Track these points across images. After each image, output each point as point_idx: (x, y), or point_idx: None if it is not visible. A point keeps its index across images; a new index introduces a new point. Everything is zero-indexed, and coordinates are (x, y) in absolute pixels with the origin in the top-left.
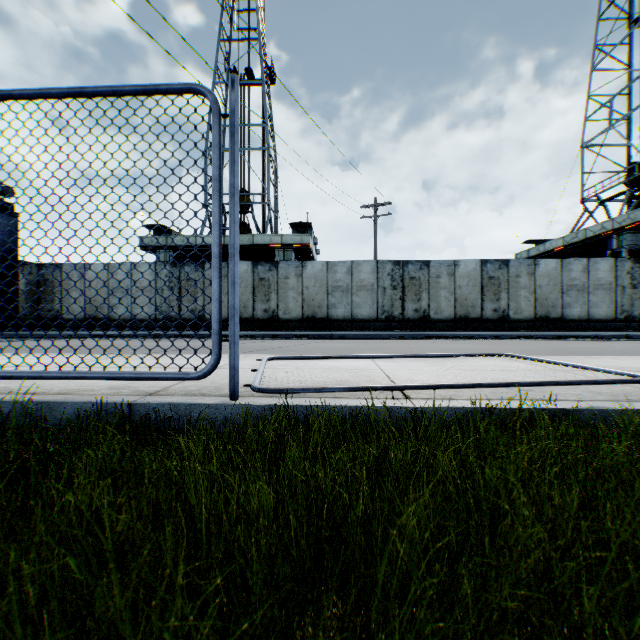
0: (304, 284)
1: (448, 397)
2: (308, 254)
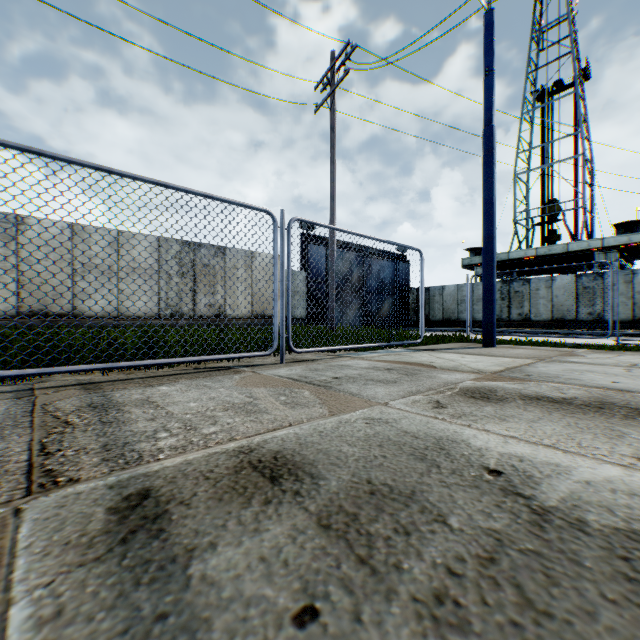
0: (633, 289)
1: None
2: (637, 251)
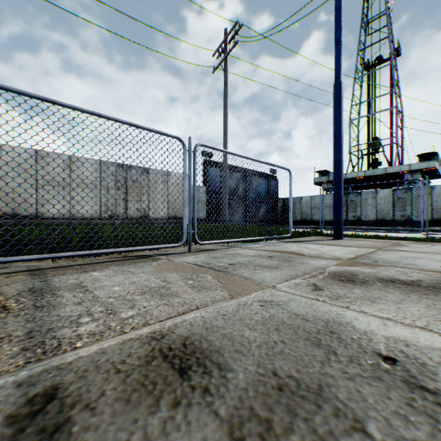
0: (432, 199)
1: None
2: (432, 173)
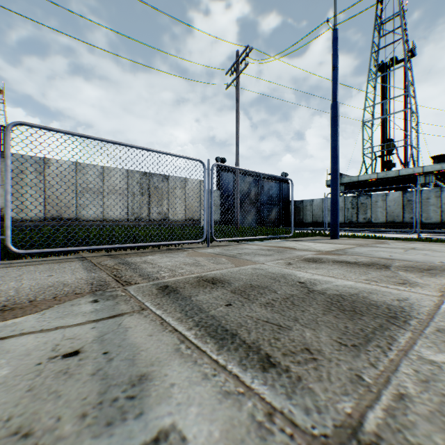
0: (441, 202)
1: None
2: None
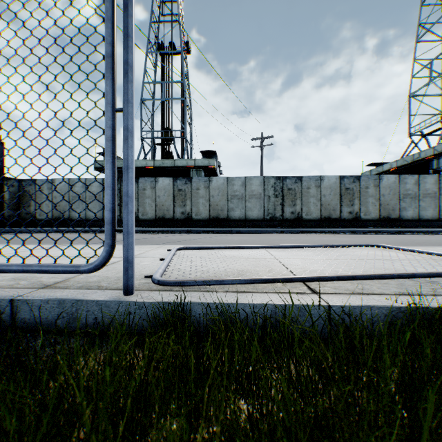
0: (210, 193)
1: (358, 291)
2: (214, 173)
